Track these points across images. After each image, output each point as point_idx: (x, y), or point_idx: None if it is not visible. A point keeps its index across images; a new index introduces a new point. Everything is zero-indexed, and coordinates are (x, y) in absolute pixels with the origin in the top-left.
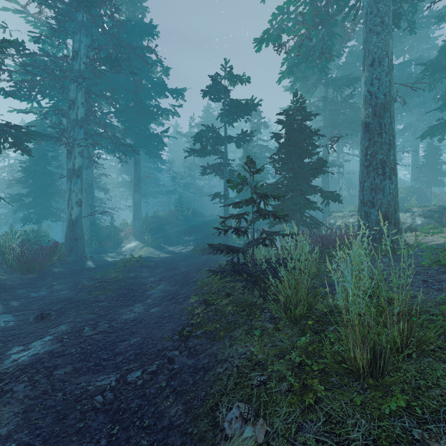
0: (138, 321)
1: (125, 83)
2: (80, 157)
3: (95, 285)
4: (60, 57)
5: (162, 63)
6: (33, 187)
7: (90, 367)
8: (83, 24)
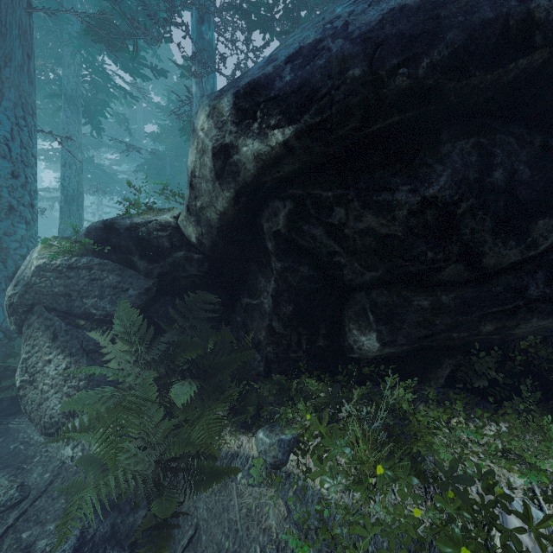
0: None
1: None
2: None
3: None
4: None
5: None
6: None
7: None
8: None
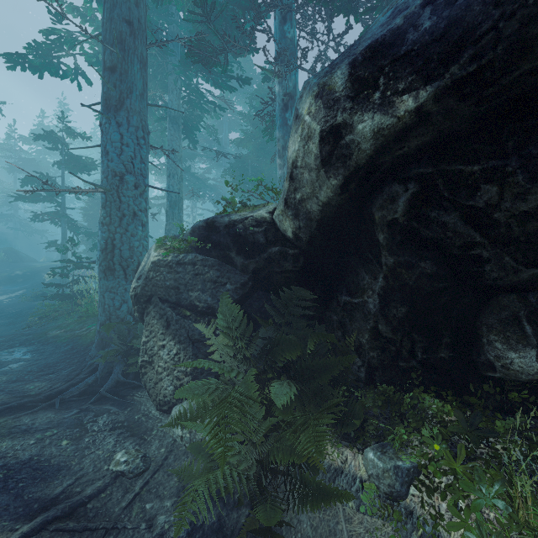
0: None
1: None
2: None
3: None
4: None
5: None
6: None
7: None
8: None
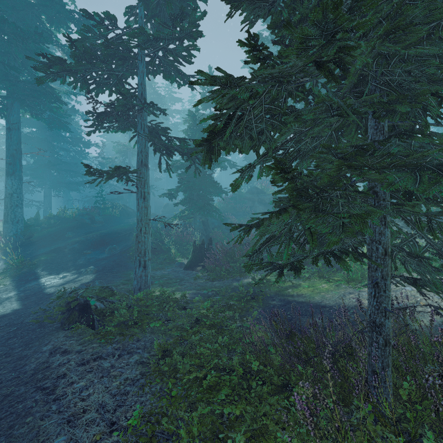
0: None
1: None
2: None
3: None
4: None
5: None
6: None
7: None
8: None
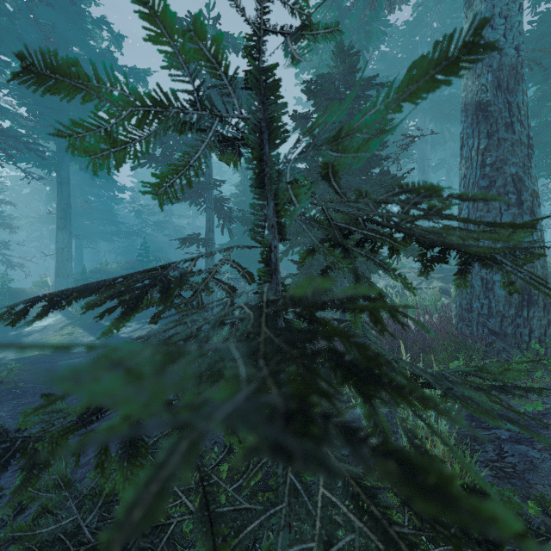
0: None
1: (33, 40)
2: None
3: None
4: None
5: (109, 25)
6: None
7: None
8: None
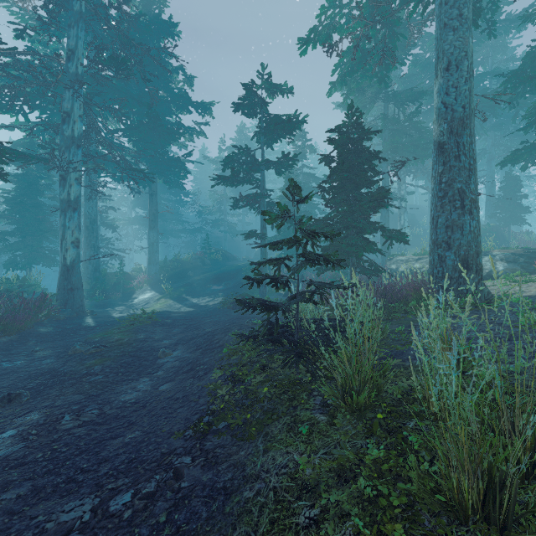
0: (140, 405)
1: (137, 94)
2: (77, 184)
3: (90, 351)
4: (51, 57)
5: (184, 71)
6: (20, 223)
7: (58, 485)
8: (81, 16)
